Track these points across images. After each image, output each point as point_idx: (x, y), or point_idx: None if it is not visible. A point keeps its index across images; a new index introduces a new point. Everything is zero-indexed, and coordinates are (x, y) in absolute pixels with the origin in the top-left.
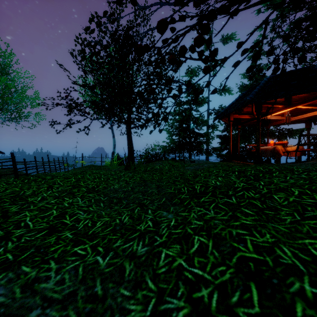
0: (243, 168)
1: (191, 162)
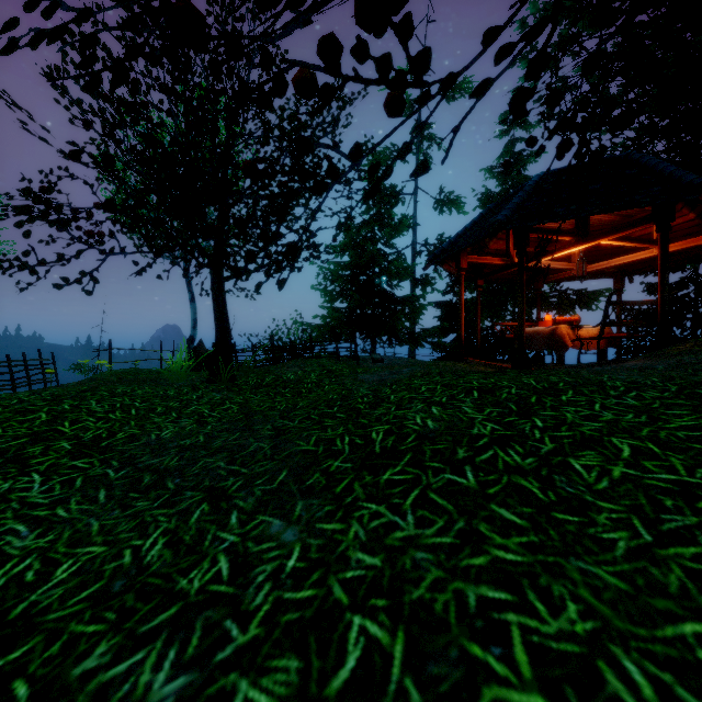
0: (491, 379)
1: (374, 361)
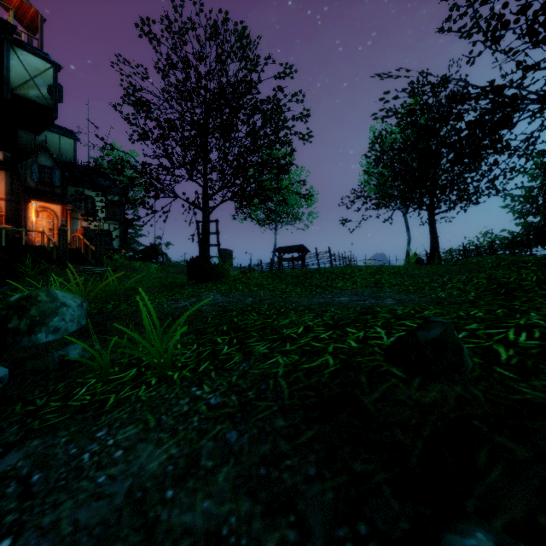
0: None
1: None
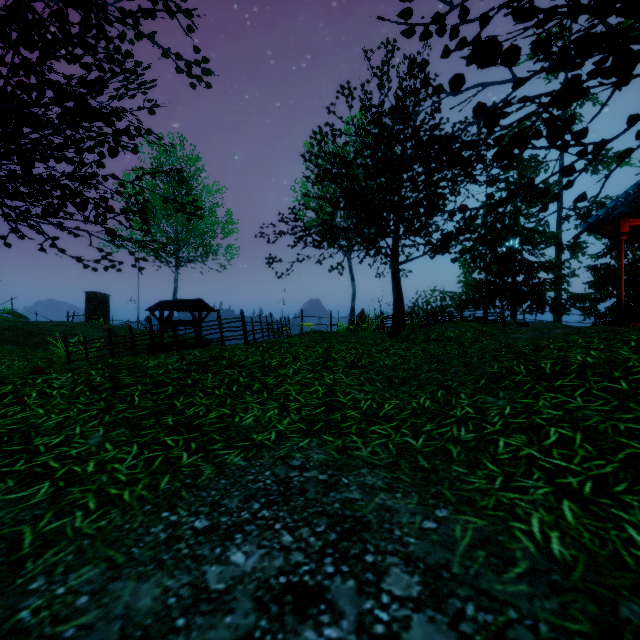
0: None
1: (519, 325)
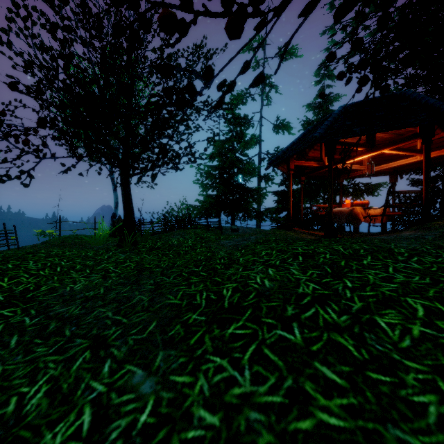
0: (311, 246)
1: (232, 231)
